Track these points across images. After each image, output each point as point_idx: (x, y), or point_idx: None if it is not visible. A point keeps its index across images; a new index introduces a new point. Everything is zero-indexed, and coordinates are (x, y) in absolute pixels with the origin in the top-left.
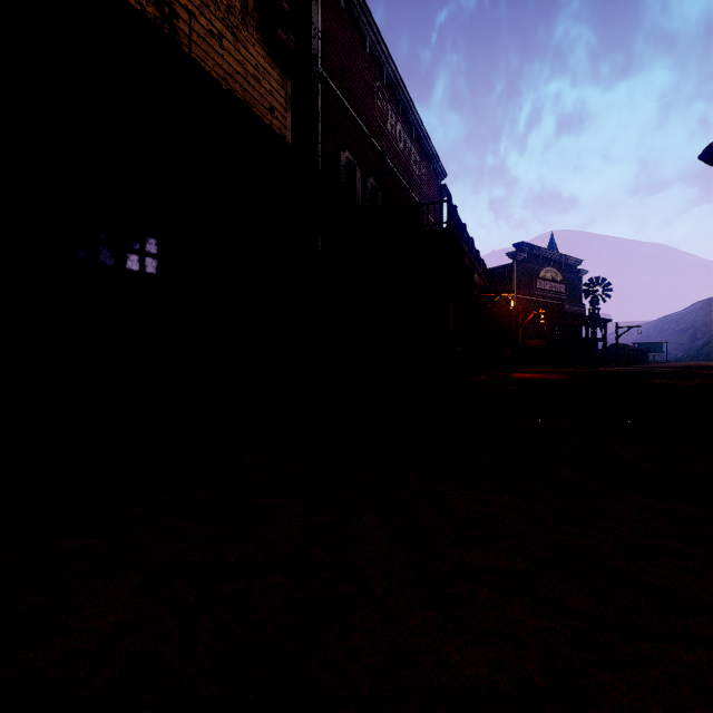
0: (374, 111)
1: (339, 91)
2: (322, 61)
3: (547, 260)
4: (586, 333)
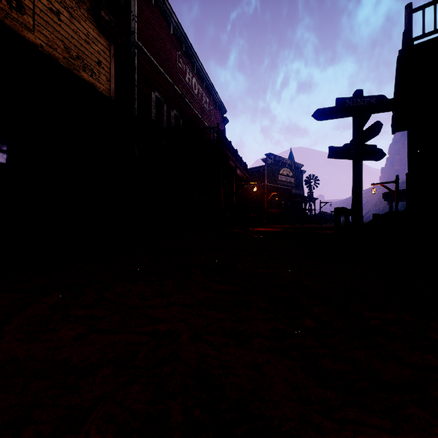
0: (177, 70)
1: (151, 55)
2: (138, 36)
3: (284, 164)
4: (304, 206)
